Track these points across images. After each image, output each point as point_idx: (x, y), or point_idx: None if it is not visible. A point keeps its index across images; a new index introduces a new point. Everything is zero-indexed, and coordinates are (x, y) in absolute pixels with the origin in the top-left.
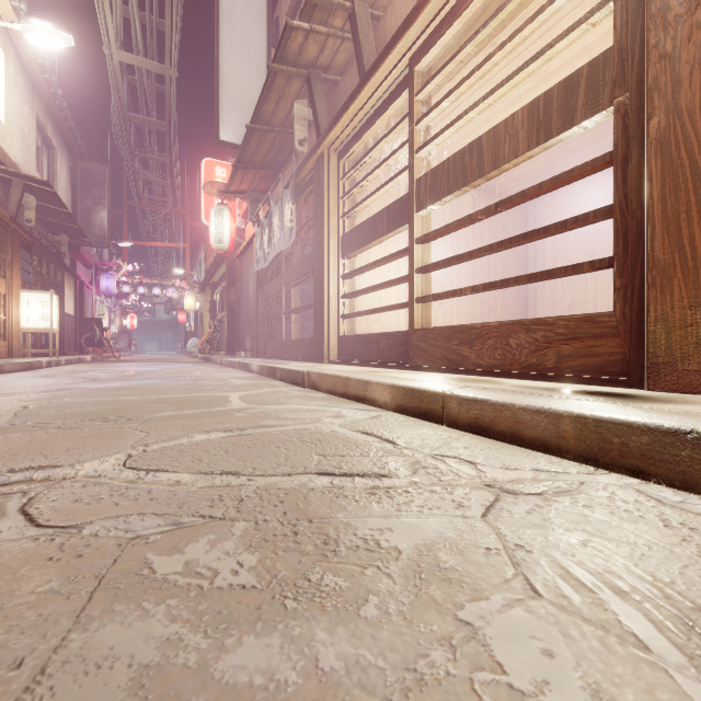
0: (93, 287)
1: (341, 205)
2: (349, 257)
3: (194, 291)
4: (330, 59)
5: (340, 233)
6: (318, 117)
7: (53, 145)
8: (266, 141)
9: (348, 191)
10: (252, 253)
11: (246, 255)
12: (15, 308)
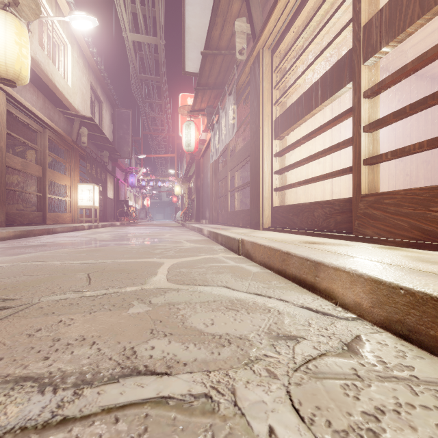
0: (125, 182)
1: (273, 94)
2: (281, 139)
3: (179, 183)
4: None
5: (272, 118)
6: (254, 25)
7: (101, 100)
8: (216, 65)
9: (281, 78)
10: (209, 152)
11: (206, 154)
12: (76, 194)
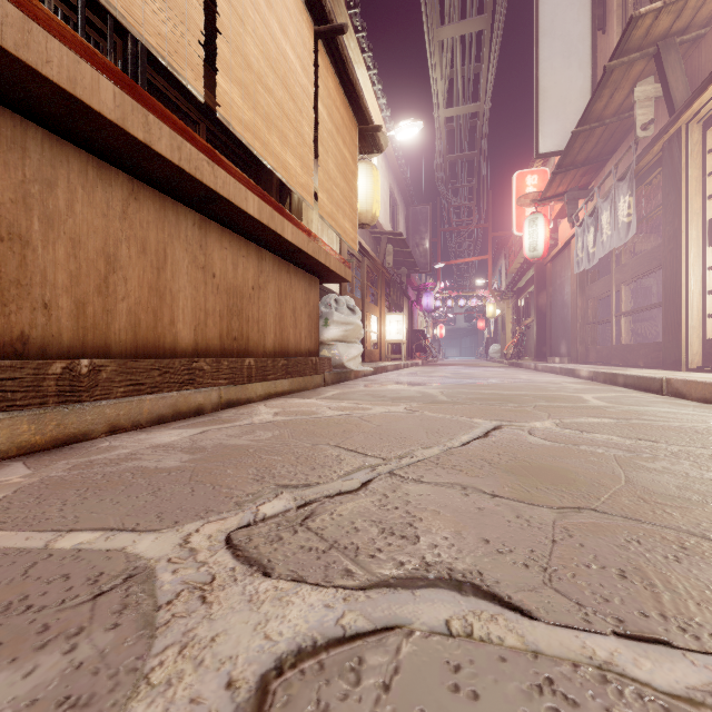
0: (417, 305)
1: (707, 183)
2: None
3: (496, 299)
4: (689, 18)
5: (705, 217)
6: (670, 92)
7: (397, 202)
8: (592, 137)
9: None
10: (568, 255)
11: (561, 258)
12: (382, 326)
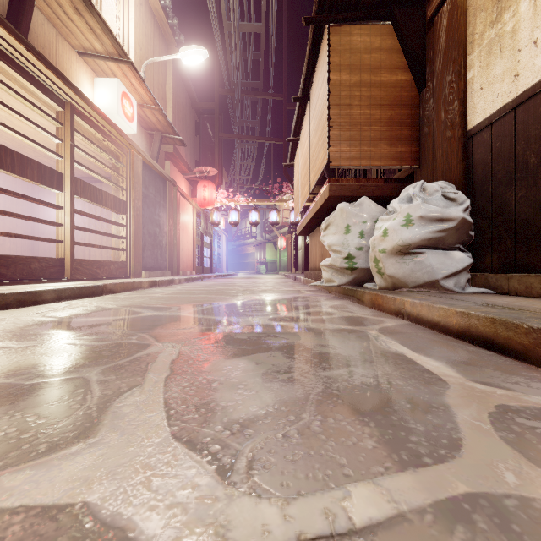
0: None
1: None
2: None
3: None
4: None
5: None
6: None
7: None
8: None
9: None
10: None
11: None
12: None
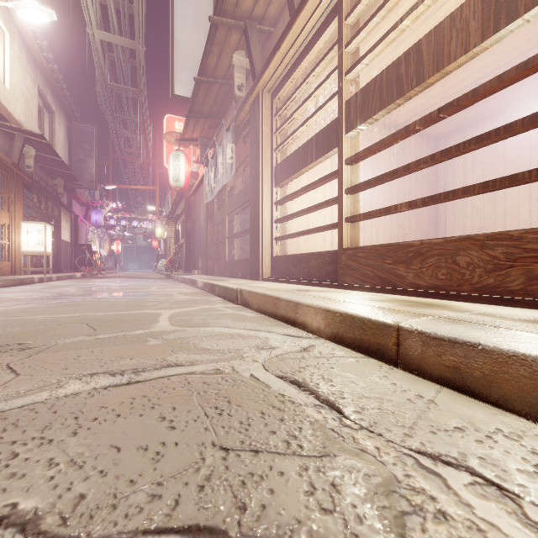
0: (86, 220)
1: (274, 140)
2: (281, 187)
3: (162, 223)
4: (264, 10)
5: (273, 165)
6: (253, 63)
7: (52, 109)
8: (212, 93)
9: (280, 126)
10: (203, 190)
11: (199, 192)
12: (18, 235)
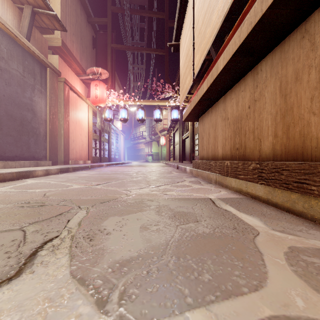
0: None
1: None
2: None
3: None
4: None
5: None
6: None
7: None
8: None
9: None
10: None
11: None
12: None
